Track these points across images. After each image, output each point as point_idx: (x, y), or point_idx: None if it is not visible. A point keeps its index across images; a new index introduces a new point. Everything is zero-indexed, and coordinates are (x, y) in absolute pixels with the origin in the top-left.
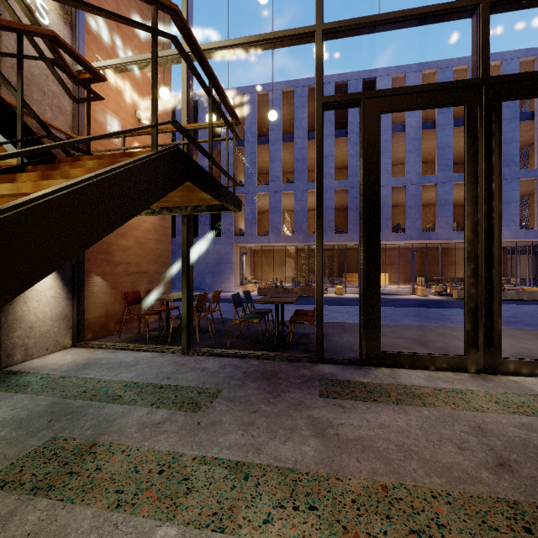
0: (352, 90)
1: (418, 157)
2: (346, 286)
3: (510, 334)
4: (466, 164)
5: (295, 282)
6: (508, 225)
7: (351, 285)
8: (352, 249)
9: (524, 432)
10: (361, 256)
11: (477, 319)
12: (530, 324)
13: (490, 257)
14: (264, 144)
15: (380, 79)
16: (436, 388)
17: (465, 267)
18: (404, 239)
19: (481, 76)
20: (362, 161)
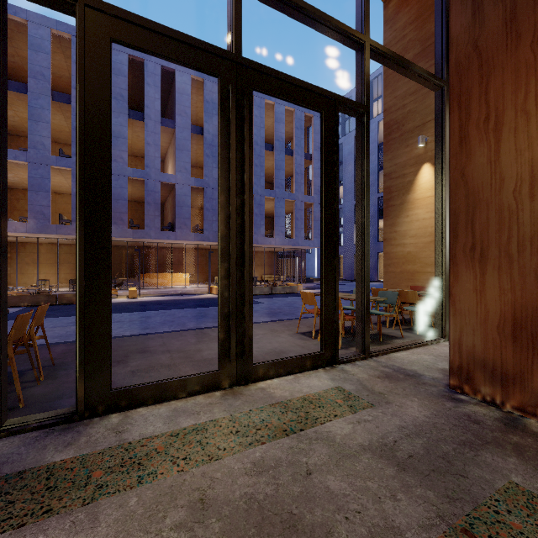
0: (149, 72)
1: (214, 163)
2: (144, 288)
3: (271, 328)
4: (220, 146)
5: (73, 285)
6: (278, 234)
7: (151, 286)
8: (153, 247)
9: (254, 480)
10: (78, 249)
11: (231, 326)
12: (288, 313)
13: (243, 256)
14: (19, 92)
15: (179, 73)
16: (174, 433)
17: (219, 267)
18: (203, 240)
19: (234, 52)
20: (79, 100)
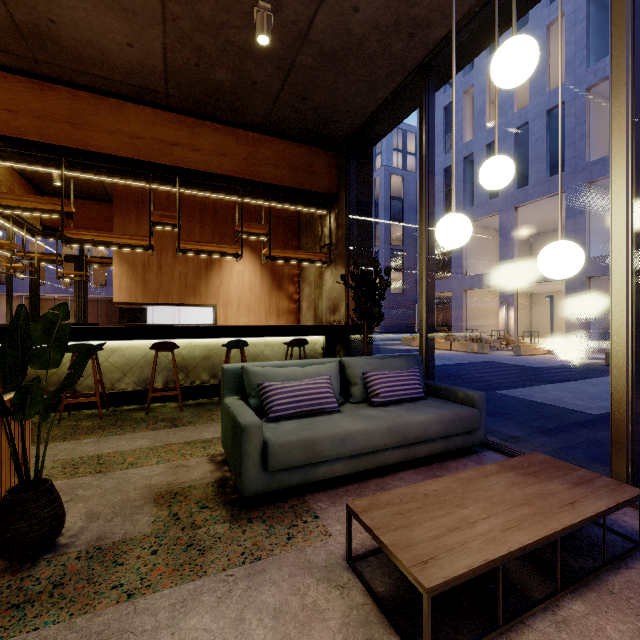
0: None
1: None
2: None
3: None
4: (75, 284)
5: None
6: None
7: None
8: None
9: None
10: (30, 315)
11: None
12: None
13: (84, 316)
14: None
15: None
16: None
17: (75, 319)
18: None
19: (80, 255)
20: (30, 279)
